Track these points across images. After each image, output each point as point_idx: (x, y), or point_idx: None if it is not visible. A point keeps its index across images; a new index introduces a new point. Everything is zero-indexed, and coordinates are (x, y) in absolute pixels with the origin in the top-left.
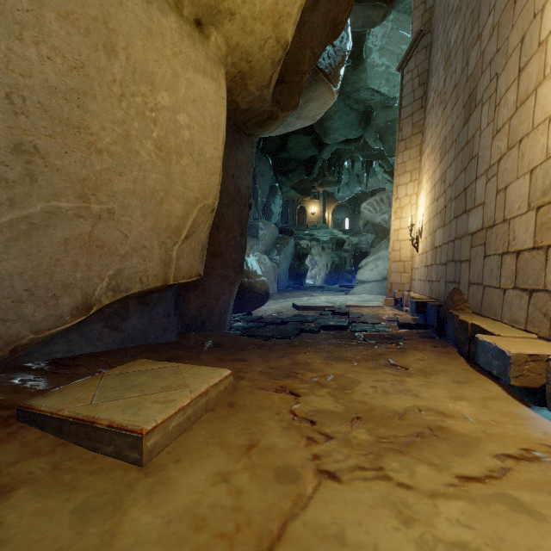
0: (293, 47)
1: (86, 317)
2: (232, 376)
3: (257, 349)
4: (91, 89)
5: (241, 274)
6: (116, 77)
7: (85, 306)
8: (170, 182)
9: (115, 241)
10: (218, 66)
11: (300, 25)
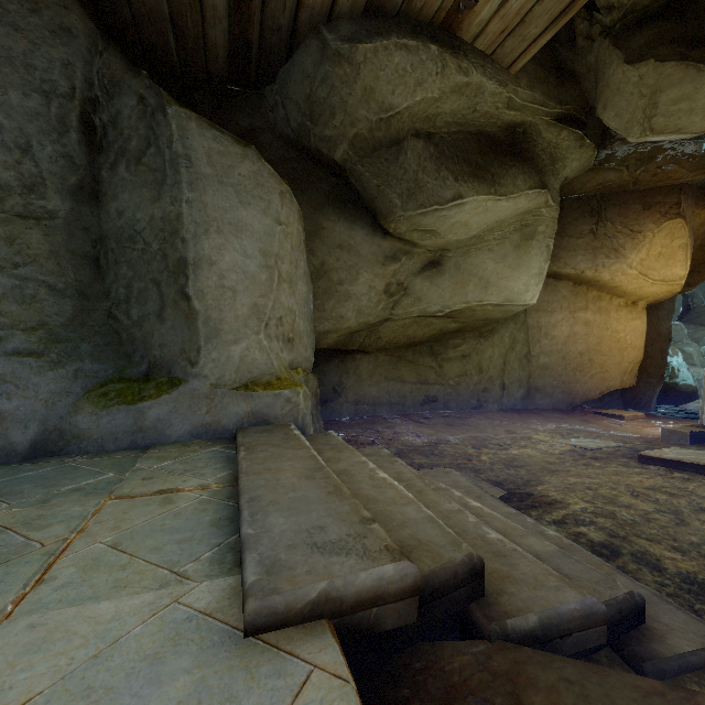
0: (697, 256)
1: (601, 396)
2: (647, 419)
3: (664, 418)
4: (602, 341)
5: (661, 381)
6: (608, 335)
7: (601, 393)
8: (623, 357)
9: (608, 377)
10: (642, 312)
11: (701, 248)
